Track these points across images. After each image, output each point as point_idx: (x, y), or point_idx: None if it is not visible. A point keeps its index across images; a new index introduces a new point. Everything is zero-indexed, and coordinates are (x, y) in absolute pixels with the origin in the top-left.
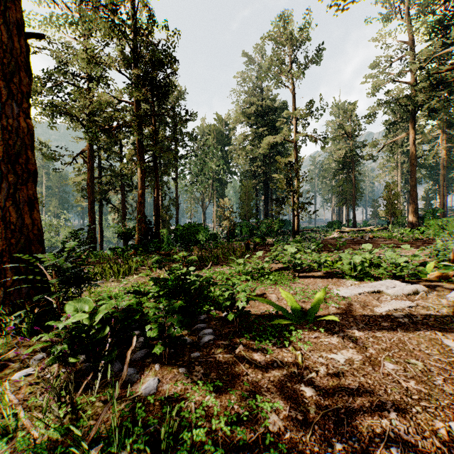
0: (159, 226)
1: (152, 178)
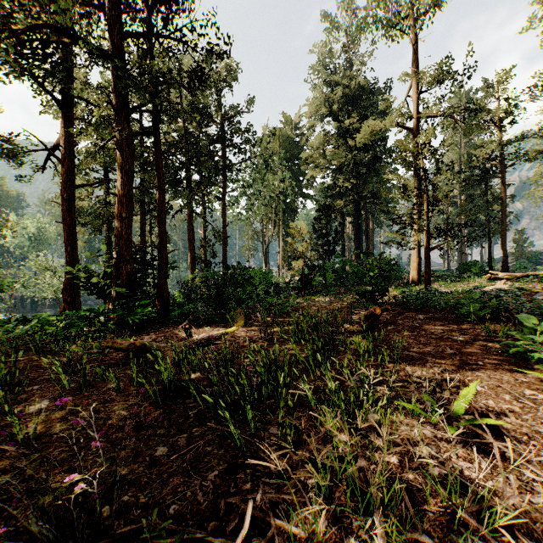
0: (164, 268)
1: (188, 198)
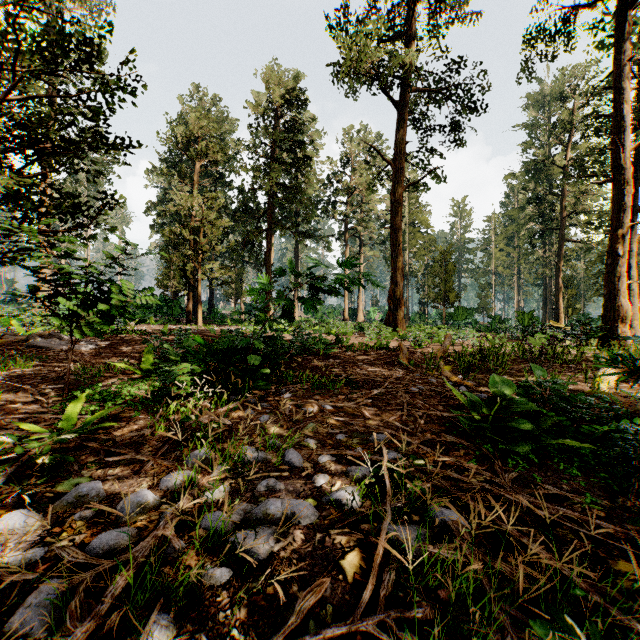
0: None
1: None
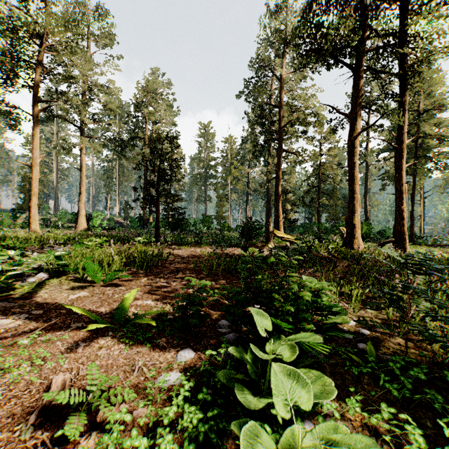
0: None
1: None
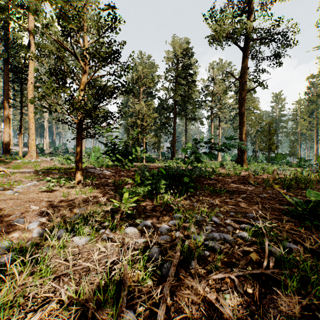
0: None
1: None
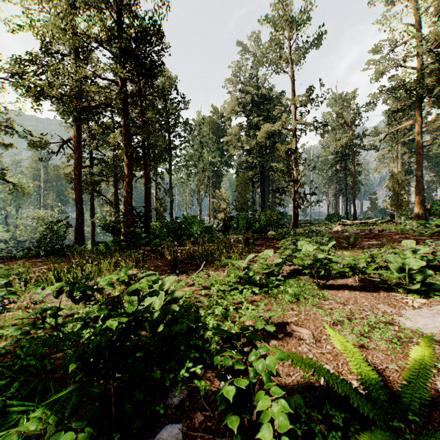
0: (148, 218)
1: None
